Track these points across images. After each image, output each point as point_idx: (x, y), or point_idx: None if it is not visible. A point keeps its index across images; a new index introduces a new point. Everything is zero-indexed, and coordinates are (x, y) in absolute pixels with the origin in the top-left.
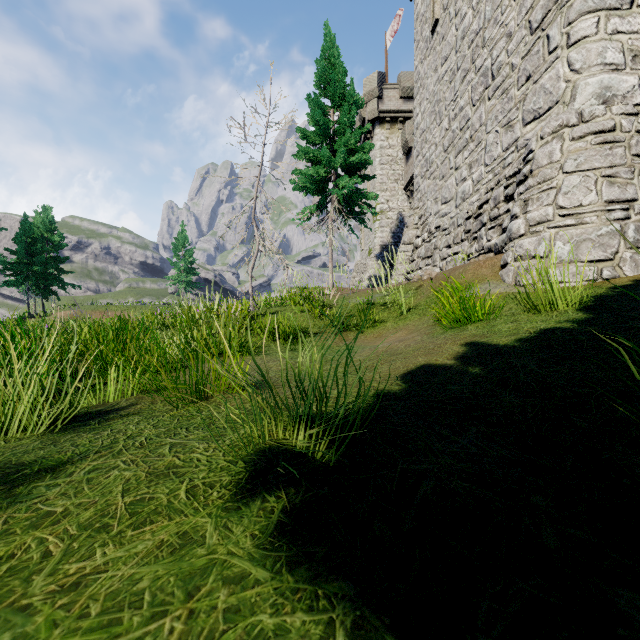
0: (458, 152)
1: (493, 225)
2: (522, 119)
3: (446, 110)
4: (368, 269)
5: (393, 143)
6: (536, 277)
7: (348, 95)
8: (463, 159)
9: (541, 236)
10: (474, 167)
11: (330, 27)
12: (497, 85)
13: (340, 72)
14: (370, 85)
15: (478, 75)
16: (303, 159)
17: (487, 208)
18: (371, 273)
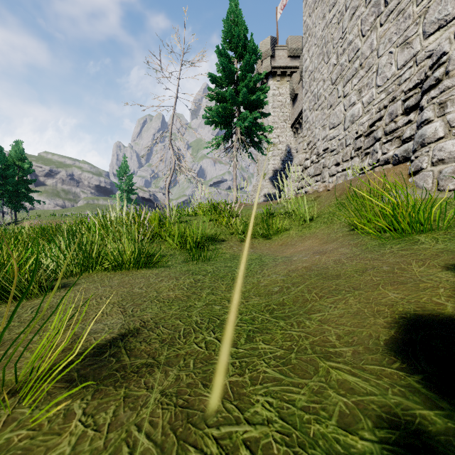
0: (347, 81)
1: (390, 138)
2: (423, 32)
3: (334, 48)
4: (263, 188)
5: (282, 92)
6: None
7: (249, 47)
8: (352, 86)
9: None
10: (364, 91)
11: None
12: (391, 9)
13: (242, 29)
14: (265, 47)
15: (369, 7)
16: (213, 99)
17: (381, 124)
18: (266, 191)
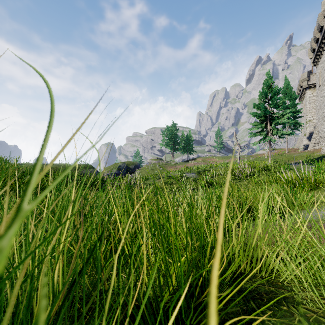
0: (323, 121)
1: None
2: None
3: (321, 109)
4: (303, 142)
5: (315, 94)
6: (323, 152)
7: (293, 96)
8: (324, 123)
9: (324, 147)
10: None
11: (286, 76)
12: None
13: (290, 90)
14: (303, 77)
15: None
16: None
17: None
18: (304, 143)
